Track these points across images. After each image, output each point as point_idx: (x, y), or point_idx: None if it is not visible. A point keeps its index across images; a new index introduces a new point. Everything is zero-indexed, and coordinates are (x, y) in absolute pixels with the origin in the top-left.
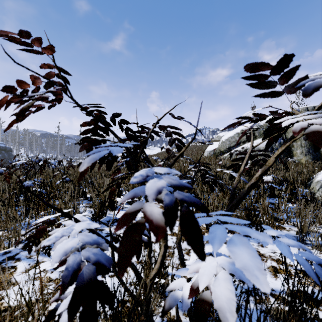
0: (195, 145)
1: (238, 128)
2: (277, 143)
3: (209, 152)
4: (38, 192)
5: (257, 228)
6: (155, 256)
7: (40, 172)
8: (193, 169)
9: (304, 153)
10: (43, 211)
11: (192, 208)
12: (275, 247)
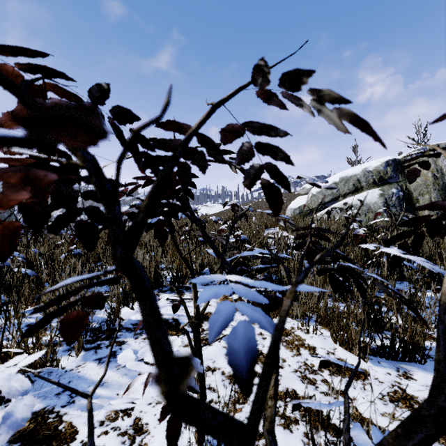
0: None
1: (335, 175)
2: (394, 197)
3: (293, 211)
4: (19, 276)
5: (394, 341)
6: (214, 403)
7: (34, 240)
8: (272, 236)
9: (434, 212)
10: (31, 305)
11: None
12: (430, 379)
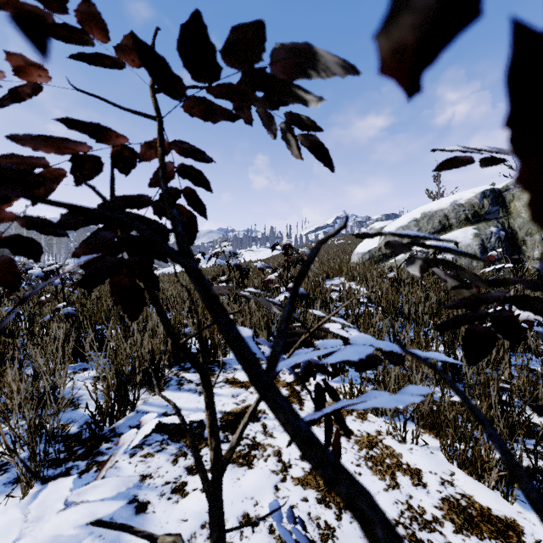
0: (332, 244)
1: (415, 210)
2: (493, 238)
3: (361, 256)
4: None
5: None
6: None
7: (7, 296)
8: (335, 288)
9: None
10: None
11: (351, 388)
12: None
